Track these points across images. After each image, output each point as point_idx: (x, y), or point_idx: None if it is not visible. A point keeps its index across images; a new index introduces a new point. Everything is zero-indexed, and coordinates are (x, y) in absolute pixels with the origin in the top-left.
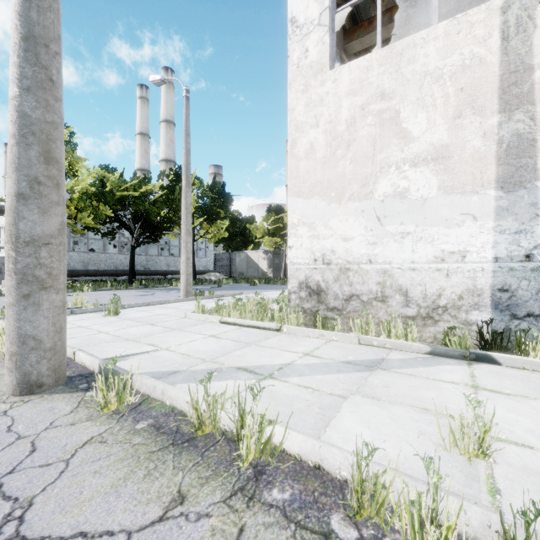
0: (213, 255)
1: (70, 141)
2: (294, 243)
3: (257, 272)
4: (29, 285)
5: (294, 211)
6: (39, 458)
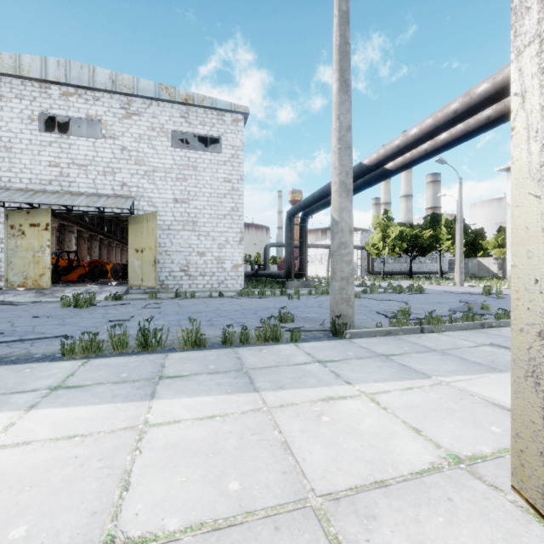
0: (447, 261)
1: (391, 218)
2: (509, 264)
3: (488, 273)
4: (461, 273)
5: (508, 255)
6: (474, 288)
